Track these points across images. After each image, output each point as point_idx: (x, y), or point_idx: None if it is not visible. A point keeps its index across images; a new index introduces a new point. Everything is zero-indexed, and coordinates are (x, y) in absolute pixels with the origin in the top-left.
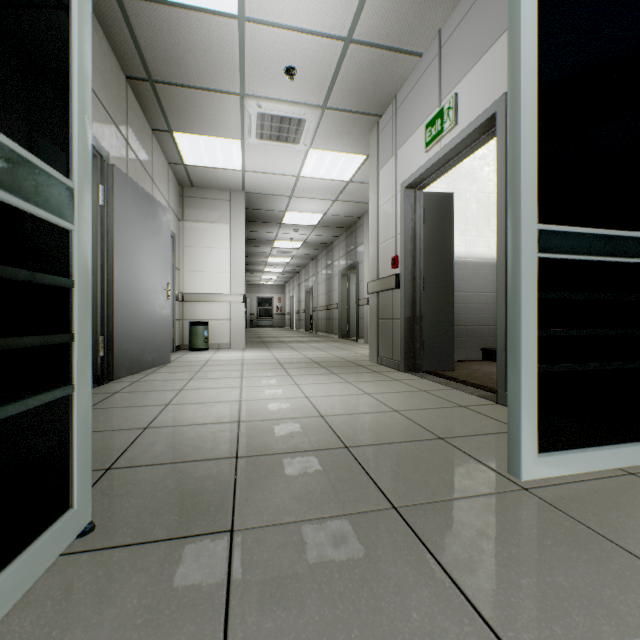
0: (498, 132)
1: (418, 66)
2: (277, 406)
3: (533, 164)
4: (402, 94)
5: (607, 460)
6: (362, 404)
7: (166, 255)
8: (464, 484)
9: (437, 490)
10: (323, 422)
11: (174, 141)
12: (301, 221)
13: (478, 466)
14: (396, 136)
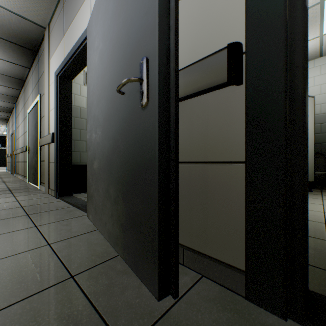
0: None
1: None
2: None
3: None
4: None
5: None
6: None
7: None
8: None
9: None
10: None
11: None
12: None
13: None
14: None
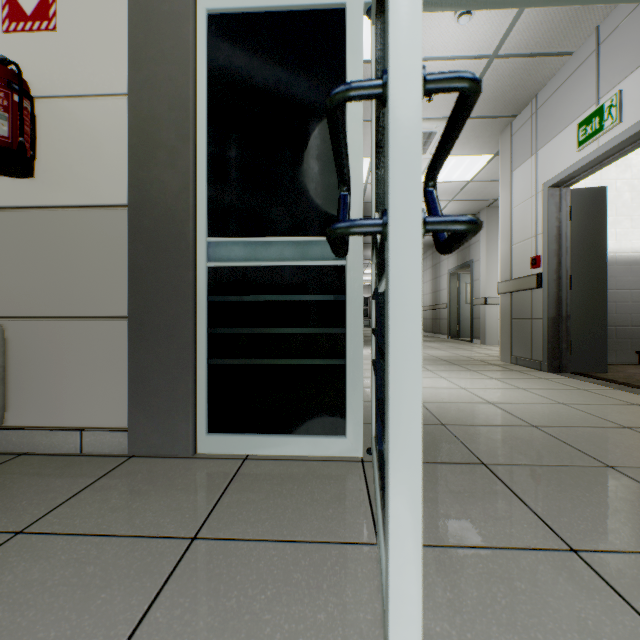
0: None
1: (567, 64)
2: (441, 393)
3: None
4: (544, 93)
5: None
6: (522, 396)
7: None
8: None
9: None
10: (496, 407)
11: None
12: None
13: None
14: (536, 136)
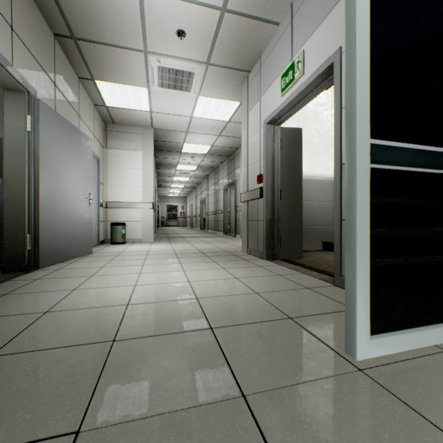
0: (335, 77)
1: (276, 32)
2: (163, 290)
3: (366, 86)
4: (265, 54)
5: (426, 339)
6: (231, 287)
7: (88, 172)
8: (308, 366)
9: (284, 373)
10: (197, 304)
11: (97, 87)
12: (195, 150)
13: (320, 346)
14: (260, 86)
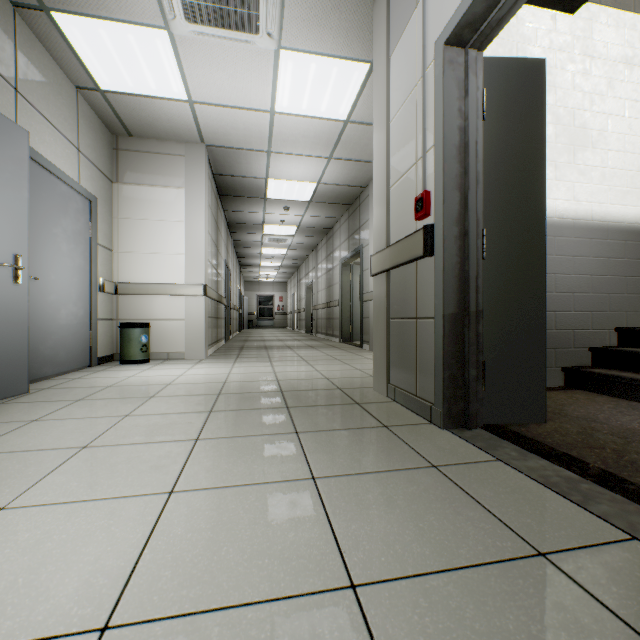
0: None
1: None
2: None
3: None
4: None
5: None
6: None
7: (10, 204)
8: None
9: None
10: None
11: (62, 35)
12: (290, 194)
13: None
14: None
